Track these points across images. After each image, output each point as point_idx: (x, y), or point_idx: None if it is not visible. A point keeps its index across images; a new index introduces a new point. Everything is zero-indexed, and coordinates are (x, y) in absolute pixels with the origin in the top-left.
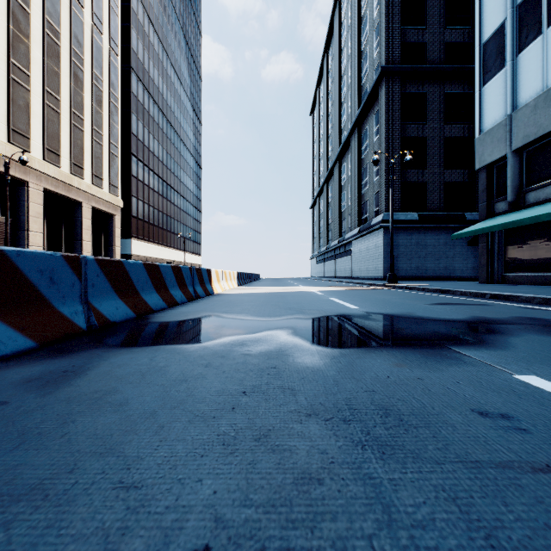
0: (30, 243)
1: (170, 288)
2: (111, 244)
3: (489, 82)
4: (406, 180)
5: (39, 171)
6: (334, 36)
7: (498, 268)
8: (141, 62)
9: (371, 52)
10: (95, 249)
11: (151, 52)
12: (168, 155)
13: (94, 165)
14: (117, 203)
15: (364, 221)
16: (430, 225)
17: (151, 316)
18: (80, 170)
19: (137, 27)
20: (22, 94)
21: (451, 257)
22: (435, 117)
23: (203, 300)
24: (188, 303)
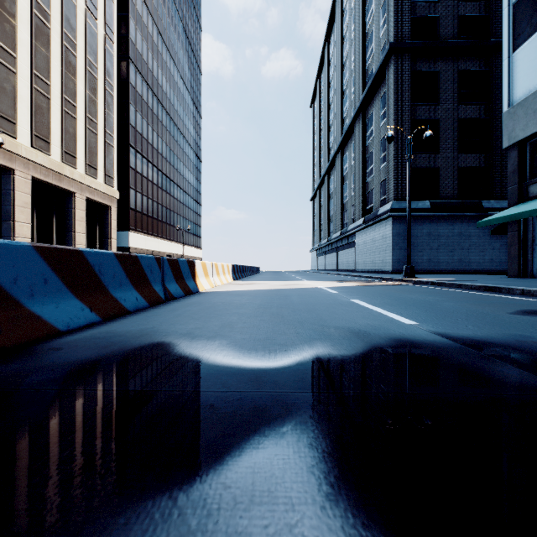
0: (16, 234)
1: (114, 289)
2: (107, 236)
3: (521, 46)
4: (417, 165)
5: (26, 159)
6: (336, 22)
7: (533, 260)
8: (140, 53)
9: (377, 31)
10: (89, 241)
11: (149, 43)
12: (167, 148)
13: (87, 154)
14: (113, 194)
15: (369, 211)
16: (443, 213)
17: (37, 347)
18: (72, 159)
19: (135, 17)
20: (7, 76)
21: (466, 249)
22: (448, 97)
23: (176, 302)
24: (147, 309)
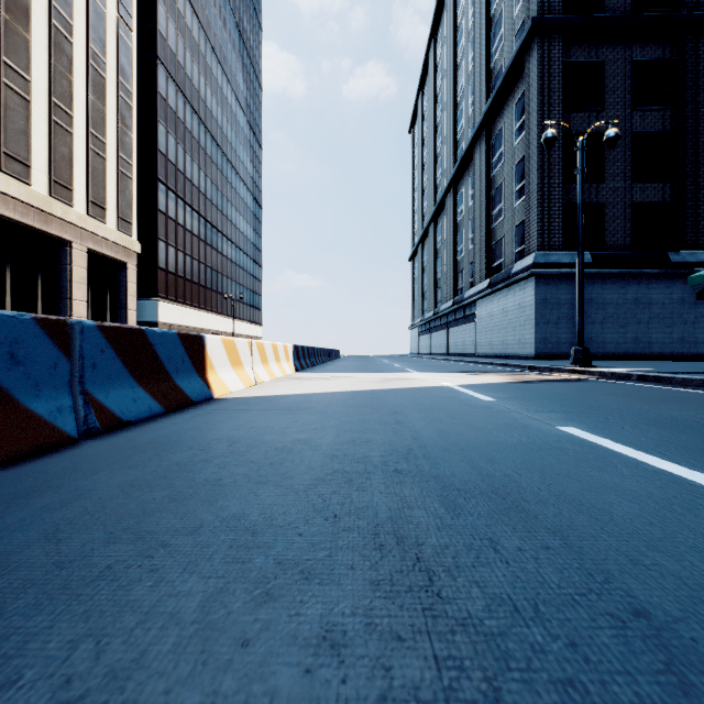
0: None
1: None
2: (121, 305)
3: None
4: (571, 200)
5: None
6: (446, 10)
7: None
8: (173, 52)
9: (509, 9)
10: (95, 312)
11: (187, 39)
12: (213, 186)
13: (91, 187)
14: (130, 246)
15: (496, 270)
16: (611, 270)
17: None
18: (66, 193)
19: (166, 1)
20: None
21: (645, 323)
22: (617, 100)
23: (107, 441)
24: None
